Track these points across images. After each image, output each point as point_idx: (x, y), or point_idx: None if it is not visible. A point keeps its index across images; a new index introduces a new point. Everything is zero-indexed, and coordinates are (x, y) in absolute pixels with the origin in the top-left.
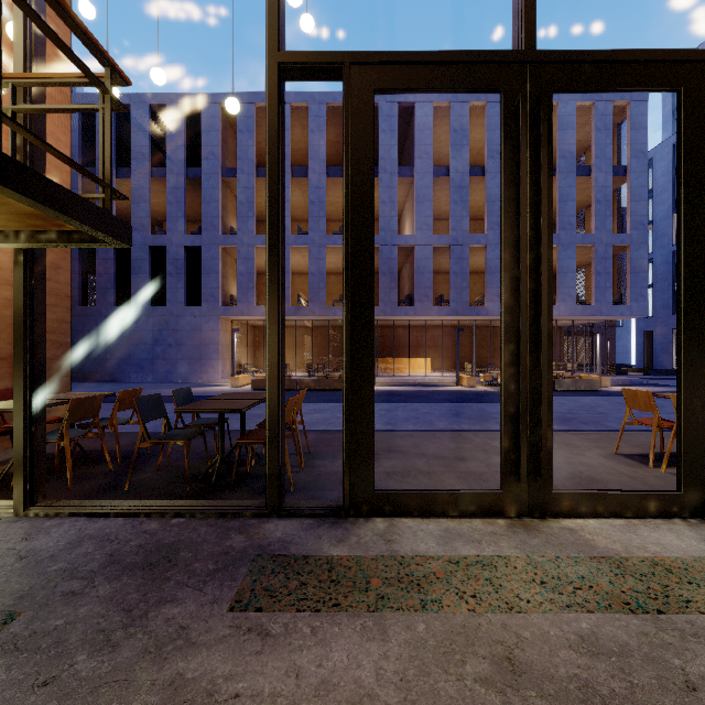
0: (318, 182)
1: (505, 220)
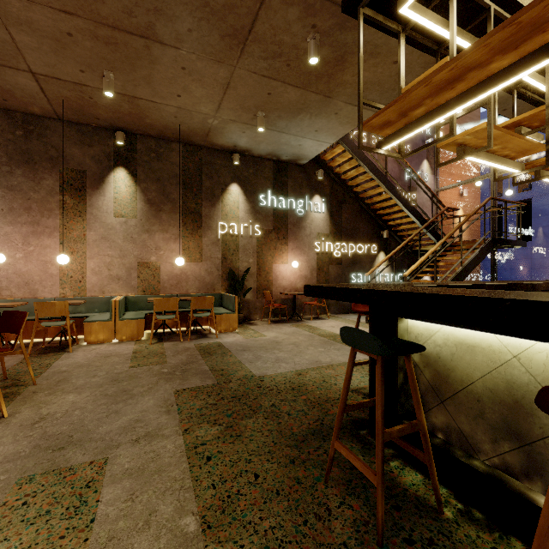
0: None
1: None
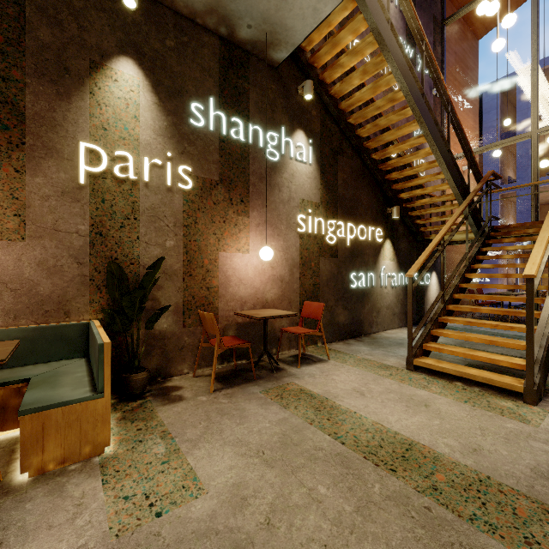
0: None
1: None
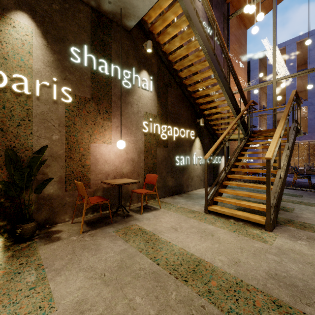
0: (314, 73)
1: None
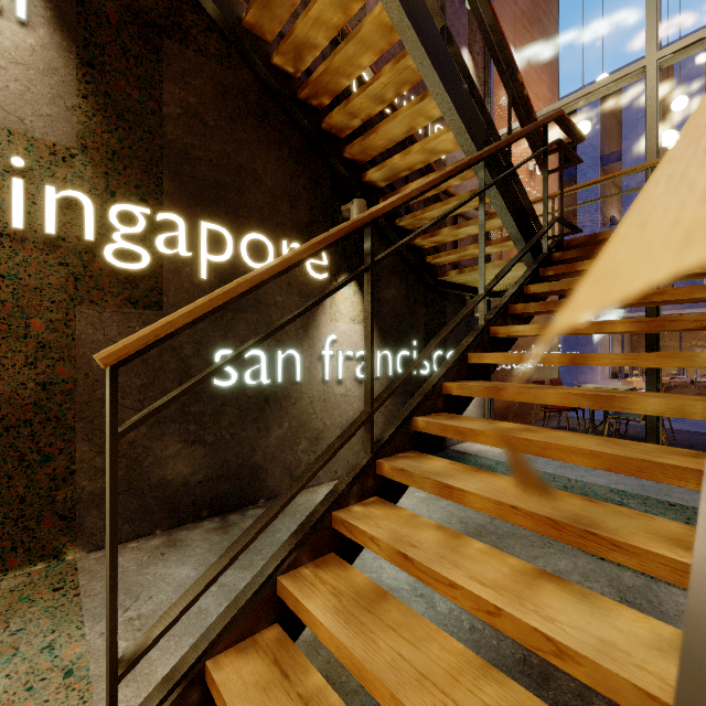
0: None
1: None
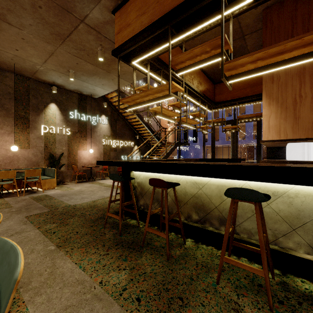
0: None
1: (231, 140)
